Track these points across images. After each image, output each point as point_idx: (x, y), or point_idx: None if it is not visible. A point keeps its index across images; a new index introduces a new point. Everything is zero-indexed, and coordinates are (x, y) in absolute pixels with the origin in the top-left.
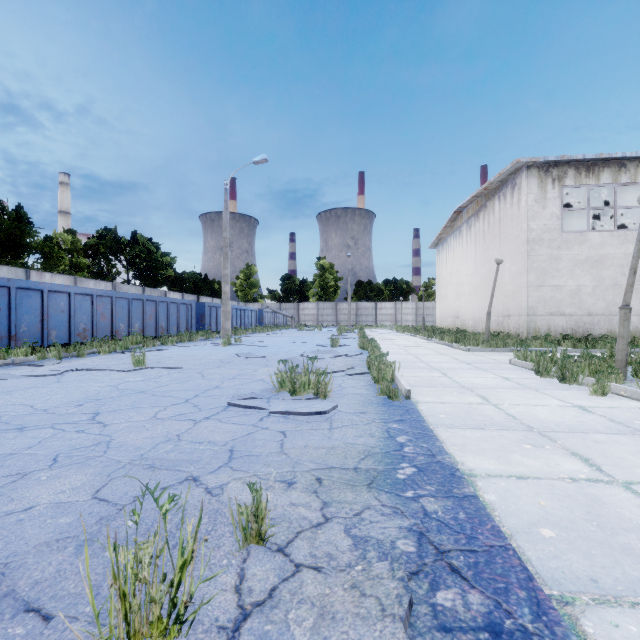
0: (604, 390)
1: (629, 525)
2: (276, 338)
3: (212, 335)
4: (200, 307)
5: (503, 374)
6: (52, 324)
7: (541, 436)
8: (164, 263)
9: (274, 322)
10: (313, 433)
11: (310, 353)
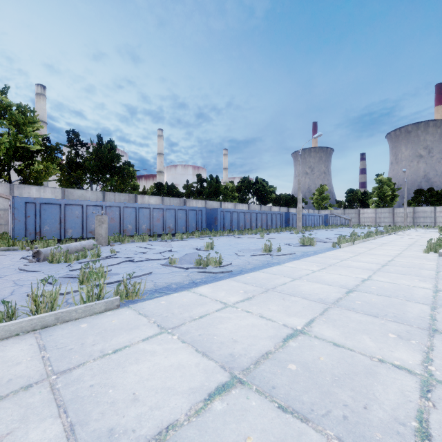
0: (428, 251)
1: (338, 257)
2: (327, 232)
3: (292, 229)
4: (287, 215)
5: (412, 248)
6: (233, 223)
7: (359, 254)
8: (270, 191)
9: (337, 223)
10: (300, 249)
11: (332, 238)
